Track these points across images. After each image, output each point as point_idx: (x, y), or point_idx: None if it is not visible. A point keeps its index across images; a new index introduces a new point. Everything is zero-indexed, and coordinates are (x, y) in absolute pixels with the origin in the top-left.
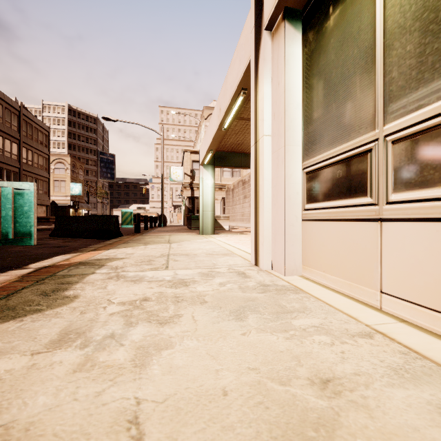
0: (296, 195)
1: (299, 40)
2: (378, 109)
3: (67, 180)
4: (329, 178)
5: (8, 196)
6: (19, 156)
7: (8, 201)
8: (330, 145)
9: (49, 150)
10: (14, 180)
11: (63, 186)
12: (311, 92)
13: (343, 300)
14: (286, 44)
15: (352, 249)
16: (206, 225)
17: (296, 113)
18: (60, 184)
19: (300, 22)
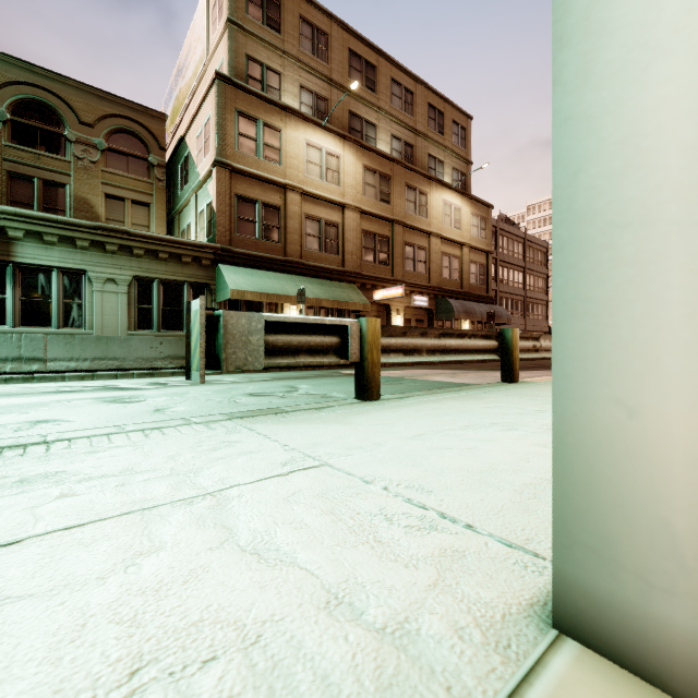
0: None
1: None
2: None
3: None
4: None
5: None
6: (524, 284)
7: None
8: None
9: (547, 269)
10: (520, 309)
11: None
12: None
13: None
14: None
15: None
16: None
17: None
18: None
19: None
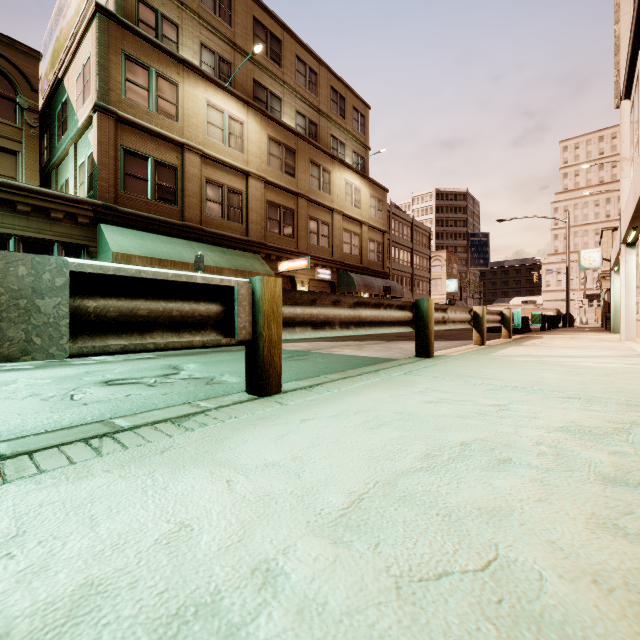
0: (632, 311)
1: (634, 253)
2: (639, 292)
3: (442, 277)
4: (637, 307)
5: (516, 313)
6: (411, 263)
7: (516, 315)
8: (637, 296)
9: (430, 251)
10: (409, 285)
11: (439, 284)
12: (636, 275)
13: (632, 342)
14: (626, 256)
15: (638, 329)
16: (617, 325)
17: (632, 280)
18: (436, 282)
19: (634, 246)
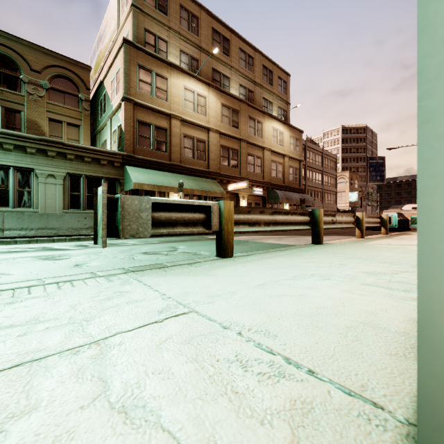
0: None
1: None
2: None
3: (346, 190)
4: None
5: (393, 217)
6: (322, 181)
7: (393, 218)
8: None
9: (336, 172)
10: (320, 197)
11: (343, 195)
12: None
13: None
14: None
15: None
16: None
17: None
18: (341, 194)
19: None
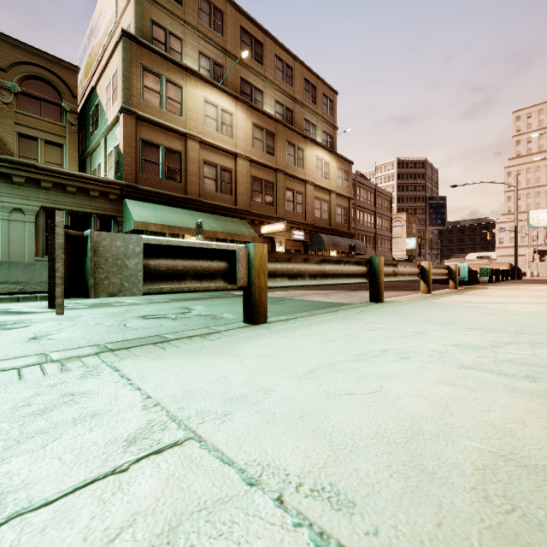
0: None
1: None
2: None
3: (402, 236)
4: None
5: (462, 267)
6: (374, 224)
7: (462, 269)
8: None
9: (391, 213)
10: (372, 243)
11: (400, 242)
12: None
13: None
14: None
15: None
16: None
17: None
18: (397, 240)
19: None
